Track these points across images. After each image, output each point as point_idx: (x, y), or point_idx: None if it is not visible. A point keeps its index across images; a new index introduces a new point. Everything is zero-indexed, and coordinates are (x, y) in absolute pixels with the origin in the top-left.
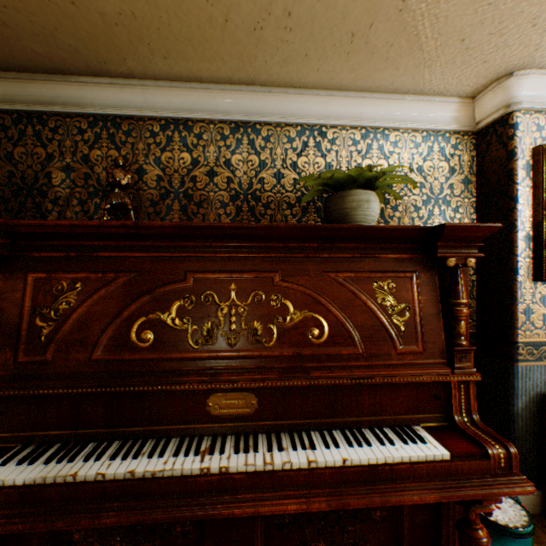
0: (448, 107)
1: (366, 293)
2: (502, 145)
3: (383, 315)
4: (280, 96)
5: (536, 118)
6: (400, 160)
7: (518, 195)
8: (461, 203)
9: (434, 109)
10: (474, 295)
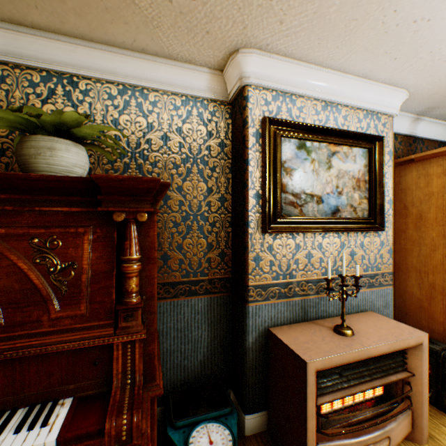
0: (202, 76)
1: (20, 252)
2: (241, 114)
3: (40, 275)
4: (10, 33)
5: (265, 94)
6: (160, 120)
7: (250, 158)
8: (218, 164)
9: (189, 76)
10: (230, 245)
